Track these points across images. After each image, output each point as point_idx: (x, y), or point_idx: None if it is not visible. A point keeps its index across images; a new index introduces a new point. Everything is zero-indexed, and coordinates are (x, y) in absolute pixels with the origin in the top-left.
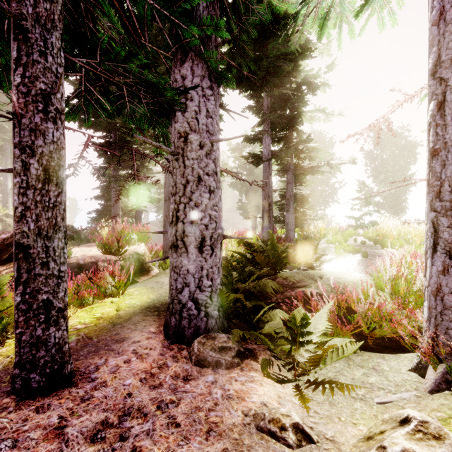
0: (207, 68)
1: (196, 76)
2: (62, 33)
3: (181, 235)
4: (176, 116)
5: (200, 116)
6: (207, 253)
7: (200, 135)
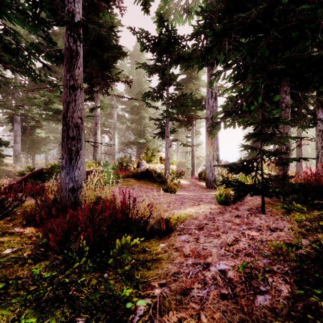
0: None
1: None
2: (289, 118)
3: (322, 162)
4: (319, 124)
5: None
6: None
7: None
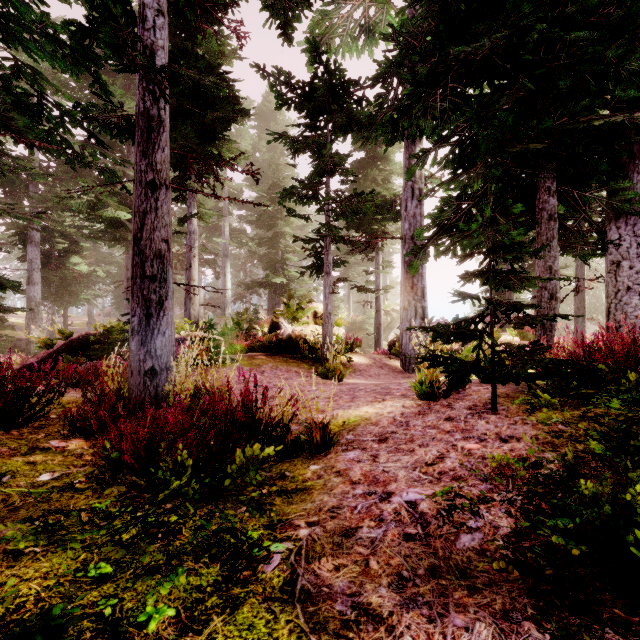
0: (637, 218)
1: (628, 225)
2: (556, 238)
3: (616, 322)
4: (611, 251)
5: (632, 249)
6: (637, 333)
7: (632, 261)
